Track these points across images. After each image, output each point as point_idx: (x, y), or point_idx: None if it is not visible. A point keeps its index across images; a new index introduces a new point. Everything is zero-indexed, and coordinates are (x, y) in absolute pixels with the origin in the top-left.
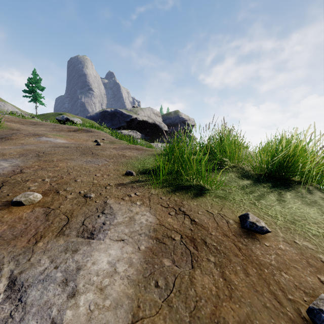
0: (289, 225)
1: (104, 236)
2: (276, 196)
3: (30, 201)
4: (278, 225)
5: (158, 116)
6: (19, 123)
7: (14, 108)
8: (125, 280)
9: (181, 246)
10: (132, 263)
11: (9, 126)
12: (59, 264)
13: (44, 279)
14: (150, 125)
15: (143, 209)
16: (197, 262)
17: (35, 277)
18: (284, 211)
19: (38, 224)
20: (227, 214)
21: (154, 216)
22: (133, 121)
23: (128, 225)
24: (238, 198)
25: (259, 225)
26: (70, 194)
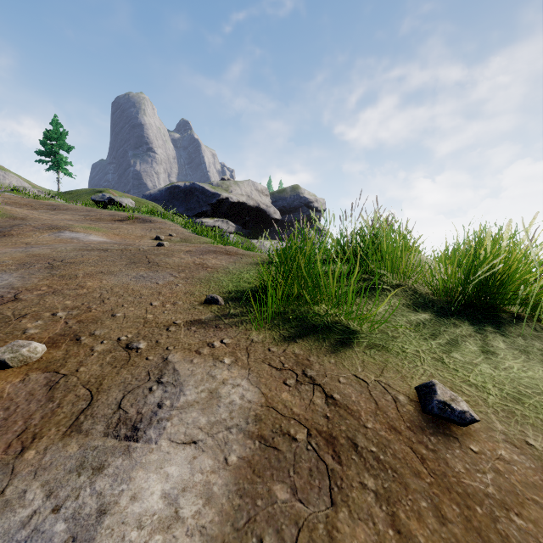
0: (512, 406)
1: (159, 434)
2: (479, 343)
3: (22, 360)
4: (491, 405)
5: (265, 195)
6: (29, 207)
7: (21, 180)
8: (196, 537)
9: (309, 455)
10: (211, 496)
11: (8, 213)
12: (63, 500)
13: (28, 539)
14: (251, 210)
15: (235, 373)
16: (340, 491)
17: (10, 534)
18: (498, 375)
19: (31, 409)
20: (393, 382)
21: (257, 389)
22: (223, 204)
23: (206, 408)
24: (410, 348)
25: (458, 408)
26: (101, 342)
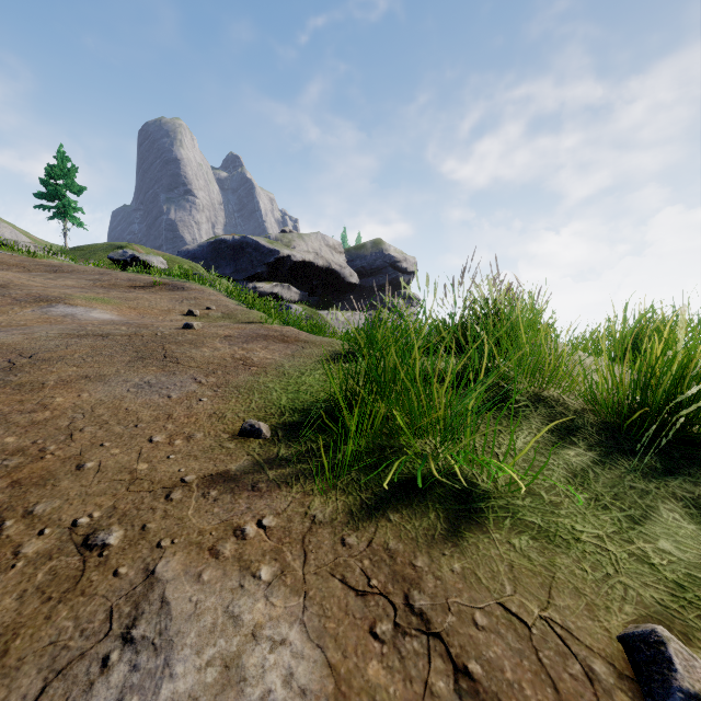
0: None
1: None
2: (696, 515)
3: None
4: None
5: (338, 252)
6: (20, 269)
7: (17, 232)
8: None
9: None
10: None
11: None
12: None
13: None
14: (320, 271)
15: (278, 606)
16: None
17: None
18: None
19: None
20: (576, 623)
21: (318, 653)
22: (283, 263)
23: None
24: (587, 531)
25: None
26: (38, 533)
